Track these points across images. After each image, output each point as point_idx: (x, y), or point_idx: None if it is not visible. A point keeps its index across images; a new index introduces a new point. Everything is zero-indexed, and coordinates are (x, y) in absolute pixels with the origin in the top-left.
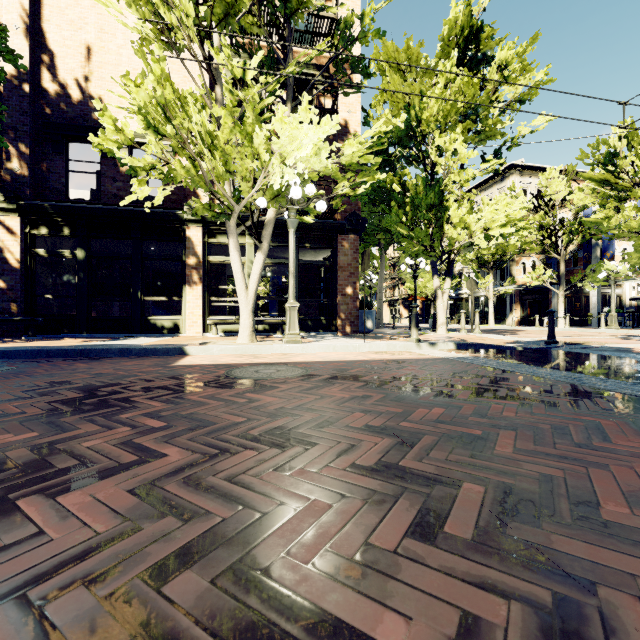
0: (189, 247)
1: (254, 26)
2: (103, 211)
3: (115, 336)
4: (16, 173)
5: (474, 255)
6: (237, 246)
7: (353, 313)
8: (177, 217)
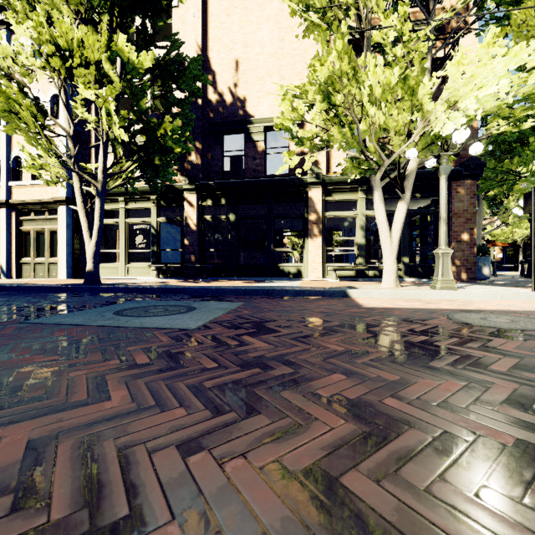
0: (310, 206)
1: None
2: (248, 183)
3: (255, 279)
4: (194, 163)
5: None
6: (382, 198)
7: (469, 260)
8: (301, 182)
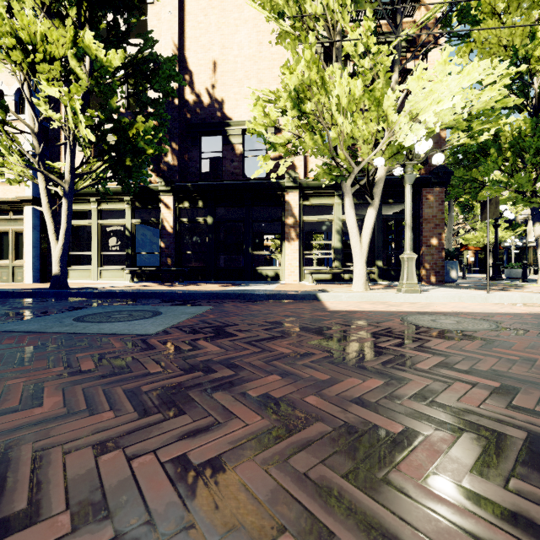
0: (288, 209)
1: (366, 3)
2: (225, 186)
3: (233, 283)
4: (170, 164)
5: None
6: (352, 204)
7: (438, 263)
8: (279, 185)
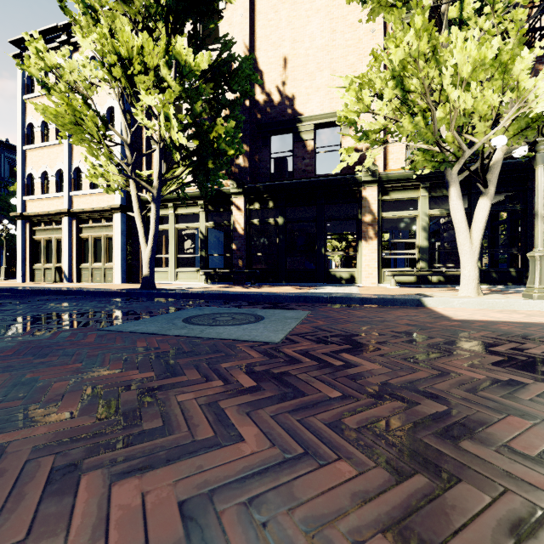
0: (365, 206)
1: None
2: (297, 184)
3: (305, 285)
4: (241, 166)
5: None
6: (459, 194)
7: None
8: (355, 180)
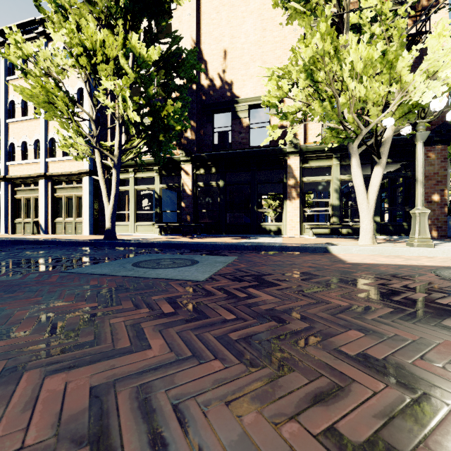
0: (289, 172)
1: None
2: (234, 154)
3: (241, 236)
4: (189, 139)
5: None
6: (359, 163)
7: (440, 219)
8: (281, 151)
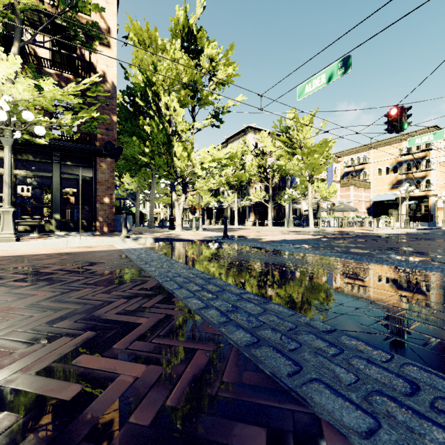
0: None
1: None
2: None
3: None
4: None
5: (225, 181)
6: None
7: (110, 217)
8: None
